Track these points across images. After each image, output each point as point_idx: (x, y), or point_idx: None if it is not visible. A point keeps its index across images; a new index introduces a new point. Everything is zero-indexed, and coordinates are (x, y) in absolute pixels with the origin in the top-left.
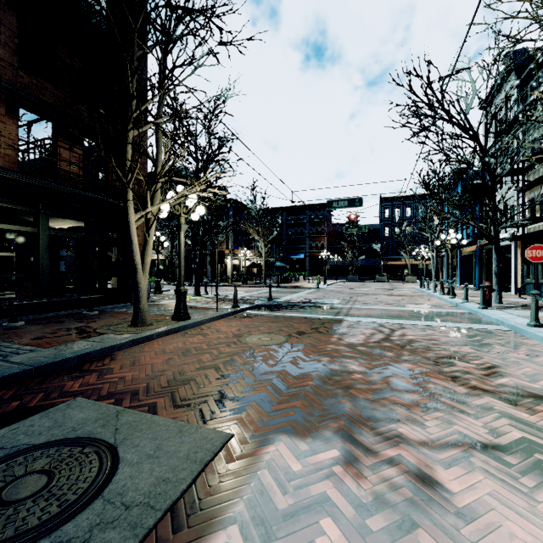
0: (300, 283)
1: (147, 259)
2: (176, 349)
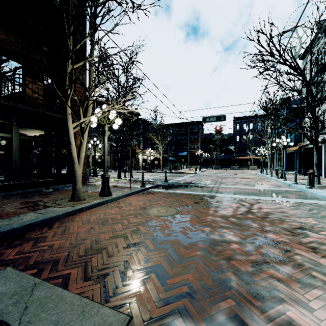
0: (184, 170)
1: (81, 154)
2: (98, 219)
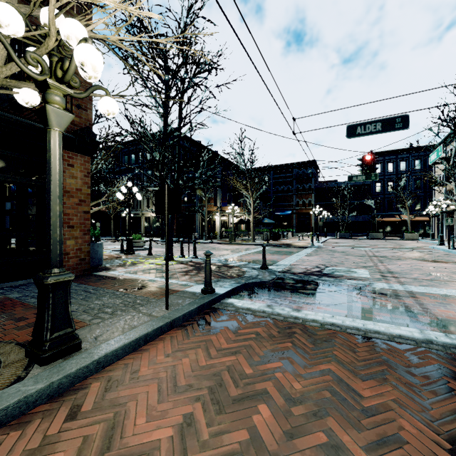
0: (290, 241)
1: None
2: None
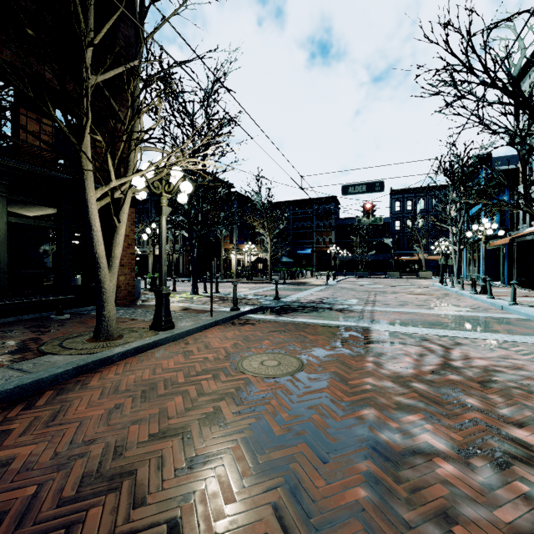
0: (308, 279)
1: (115, 250)
2: (138, 382)
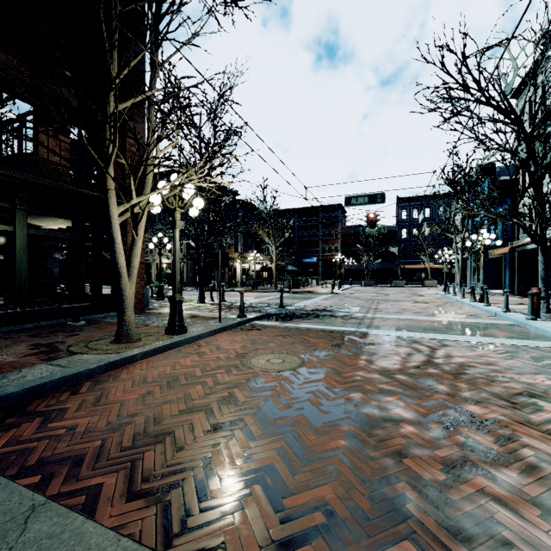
0: (313, 288)
1: (134, 261)
2: (162, 376)
